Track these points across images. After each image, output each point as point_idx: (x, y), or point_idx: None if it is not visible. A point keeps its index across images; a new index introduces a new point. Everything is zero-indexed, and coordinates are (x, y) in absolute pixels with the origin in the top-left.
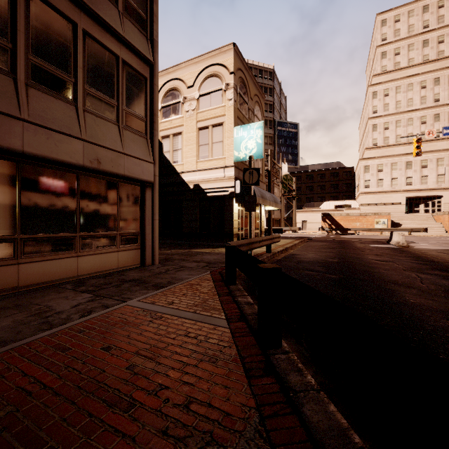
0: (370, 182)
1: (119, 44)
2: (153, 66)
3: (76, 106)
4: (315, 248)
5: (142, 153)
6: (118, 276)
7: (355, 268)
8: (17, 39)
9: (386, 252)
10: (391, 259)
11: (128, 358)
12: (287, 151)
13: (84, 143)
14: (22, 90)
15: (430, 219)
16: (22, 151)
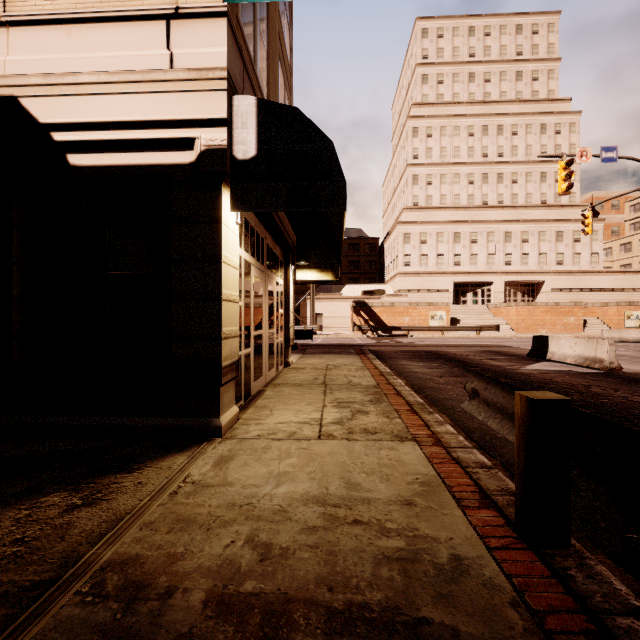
0: (412, 257)
1: None
2: None
3: None
4: None
5: None
6: None
7: None
8: None
9: None
10: None
11: None
12: None
13: None
14: None
15: (487, 313)
16: None
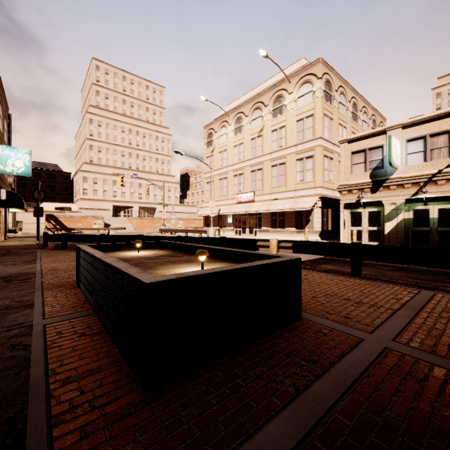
0: (88, 190)
1: None
2: None
3: None
4: None
5: None
6: None
7: None
8: None
9: None
10: None
11: None
12: None
13: None
14: None
15: (127, 222)
16: None
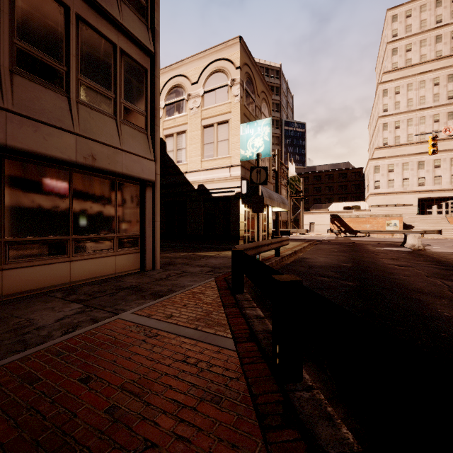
0: (381, 182)
1: (117, 32)
2: (154, 56)
3: (68, 97)
4: (325, 251)
5: (141, 149)
6: (114, 283)
7: (372, 274)
8: (1, 21)
9: (403, 256)
10: (409, 264)
11: (109, 395)
12: (295, 152)
13: (77, 137)
14: (5, 77)
15: (444, 221)
16: (5, 144)
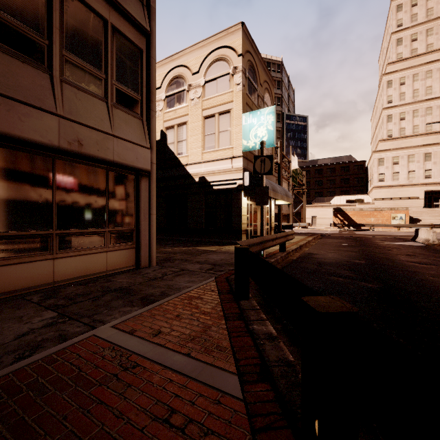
0: (385, 175)
1: (108, 6)
2: (149, 36)
3: (50, 74)
4: (332, 246)
5: (136, 136)
6: (103, 283)
7: (392, 273)
8: None
9: (419, 252)
10: (430, 261)
11: None
12: (296, 145)
13: (60, 119)
14: None
15: None
16: None
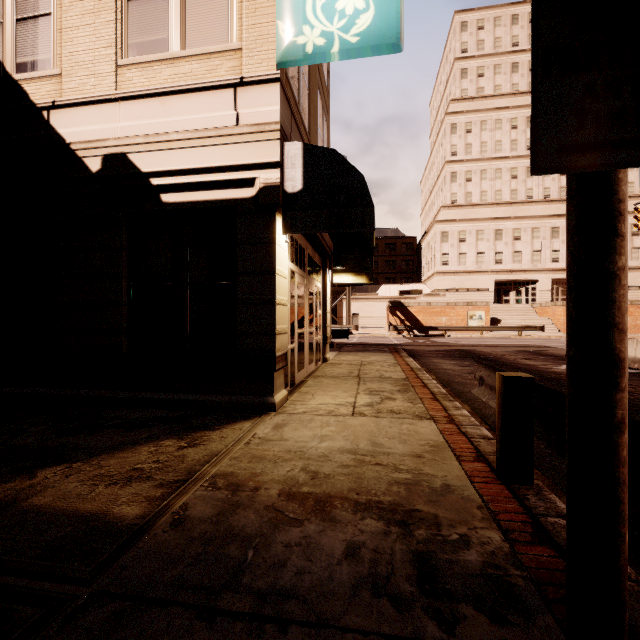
0: (450, 256)
1: None
2: None
3: None
4: None
5: None
6: None
7: None
8: None
9: None
10: None
11: None
12: None
13: None
14: None
15: (531, 313)
16: None
